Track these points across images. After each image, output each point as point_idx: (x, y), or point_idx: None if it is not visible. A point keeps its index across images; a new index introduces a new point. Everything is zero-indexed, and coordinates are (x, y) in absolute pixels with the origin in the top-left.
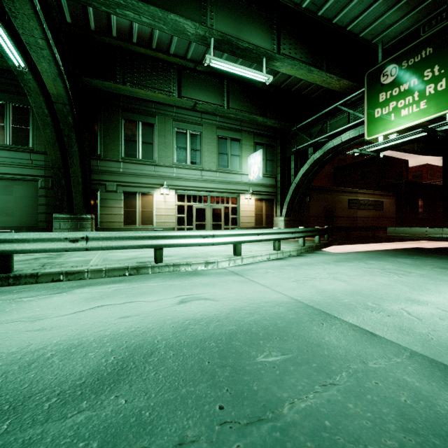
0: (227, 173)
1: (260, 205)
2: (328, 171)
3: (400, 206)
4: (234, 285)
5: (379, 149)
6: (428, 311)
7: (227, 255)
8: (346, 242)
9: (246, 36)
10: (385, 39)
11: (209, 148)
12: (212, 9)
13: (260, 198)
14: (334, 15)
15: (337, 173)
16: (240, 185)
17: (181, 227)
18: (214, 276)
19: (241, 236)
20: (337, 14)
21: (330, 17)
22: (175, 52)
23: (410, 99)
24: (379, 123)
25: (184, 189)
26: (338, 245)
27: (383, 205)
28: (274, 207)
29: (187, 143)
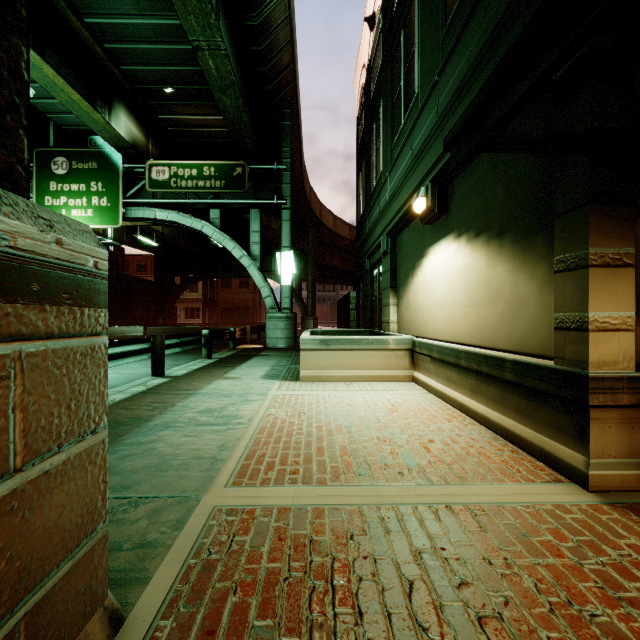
0: None
1: None
2: None
3: (111, 301)
4: None
5: None
6: None
7: None
8: None
9: None
10: (62, 121)
11: None
12: None
13: None
14: None
15: None
16: None
17: None
18: None
19: None
20: None
21: None
22: None
23: (80, 201)
24: None
25: None
26: None
27: None
28: None
29: None
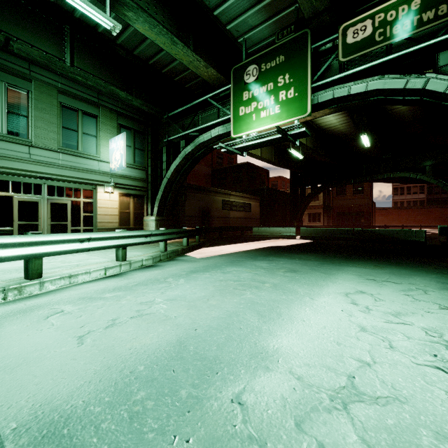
0: (77, 157)
1: (127, 201)
2: (207, 173)
3: (263, 209)
4: None
5: (243, 147)
6: (279, 393)
7: (10, 280)
8: (217, 243)
9: None
10: (249, 42)
11: (45, 117)
12: None
13: (127, 193)
14: None
15: (215, 175)
16: (97, 174)
17: None
18: None
19: (39, 245)
20: None
21: None
22: None
23: (268, 101)
24: (243, 122)
25: None
26: (207, 247)
27: (251, 207)
28: (144, 205)
29: None
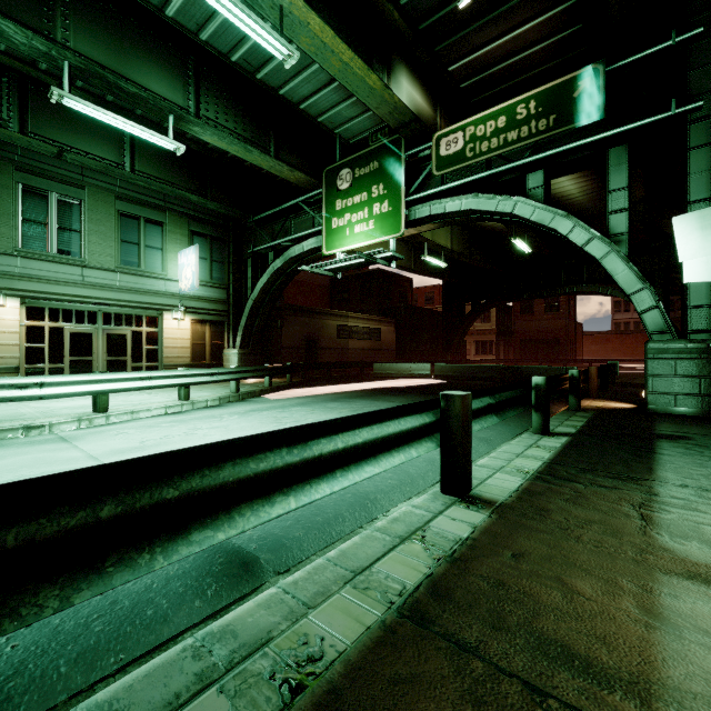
0: (138, 276)
1: (202, 330)
2: (323, 284)
3: (400, 336)
4: (32, 457)
5: (333, 269)
6: None
7: (81, 413)
8: (315, 384)
9: (137, 75)
10: (349, 133)
11: (100, 230)
12: (67, 14)
13: (201, 319)
14: (278, 84)
15: (334, 287)
16: (163, 296)
17: (36, 367)
18: (16, 446)
19: (106, 382)
20: (283, 85)
21: (273, 85)
22: (9, 49)
23: (362, 214)
24: (336, 236)
25: (42, 297)
26: (297, 388)
27: (381, 334)
28: (225, 334)
29: (49, 215)
